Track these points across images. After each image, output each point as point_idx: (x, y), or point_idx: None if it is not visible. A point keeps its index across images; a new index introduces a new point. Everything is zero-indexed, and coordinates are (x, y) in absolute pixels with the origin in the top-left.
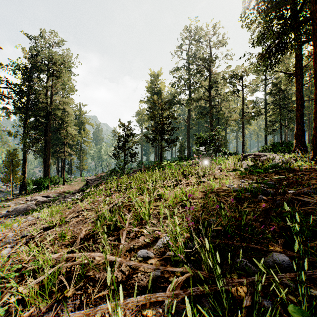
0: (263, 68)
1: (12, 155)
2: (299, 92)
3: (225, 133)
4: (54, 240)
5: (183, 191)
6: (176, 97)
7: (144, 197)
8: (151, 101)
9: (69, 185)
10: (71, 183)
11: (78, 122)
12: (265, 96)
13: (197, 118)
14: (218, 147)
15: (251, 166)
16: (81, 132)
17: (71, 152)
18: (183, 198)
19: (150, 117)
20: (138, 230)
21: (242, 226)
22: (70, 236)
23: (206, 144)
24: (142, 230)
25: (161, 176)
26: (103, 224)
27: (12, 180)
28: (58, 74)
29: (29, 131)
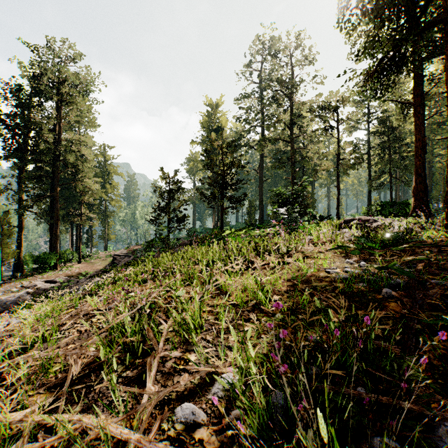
0: (371, 92)
1: (1, 220)
2: (419, 129)
3: (312, 188)
4: (27, 377)
5: (257, 280)
6: (243, 136)
7: (192, 293)
8: (208, 142)
9: (87, 264)
10: (90, 260)
11: (101, 172)
12: (368, 136)
13: (273, 166)
14: (303, 208)
15: (359, 237)
16: (106, 186)
17: (91, 215)
18: (258, 294)
19: (205, 165)
20: (181, 356)
21: (369, 353)
22: (59, 366)
23: (288, 204)
24: (188, 355)
25: (221, 252)
26: (119, 343)
27: (2, 256)
28: (71, 100)
29: (27, 184)
